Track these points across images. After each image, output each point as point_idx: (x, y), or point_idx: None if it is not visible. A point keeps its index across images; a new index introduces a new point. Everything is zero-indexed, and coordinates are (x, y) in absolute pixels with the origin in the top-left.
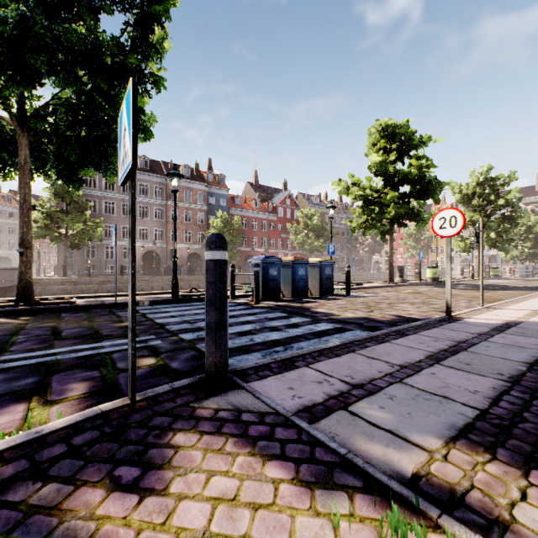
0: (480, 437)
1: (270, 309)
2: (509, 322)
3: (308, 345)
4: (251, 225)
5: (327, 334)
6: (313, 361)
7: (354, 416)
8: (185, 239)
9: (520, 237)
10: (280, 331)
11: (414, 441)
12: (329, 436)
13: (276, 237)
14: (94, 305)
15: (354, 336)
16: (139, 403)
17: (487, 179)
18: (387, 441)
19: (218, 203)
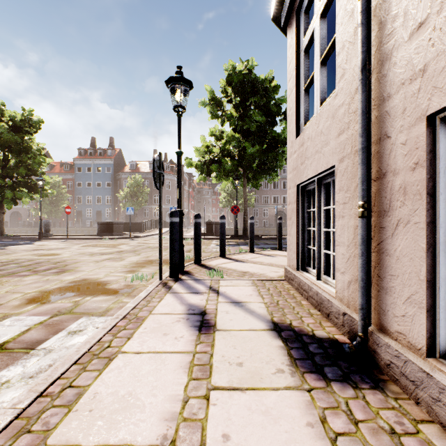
0: None
1: None
2: None
3: None
4: None
5: None
6: None
7: None
8: None
9: None
10: None
11: None
12: None
13: None
14: (269, 238)
15: None
16: None
17: None
18: None
19: None
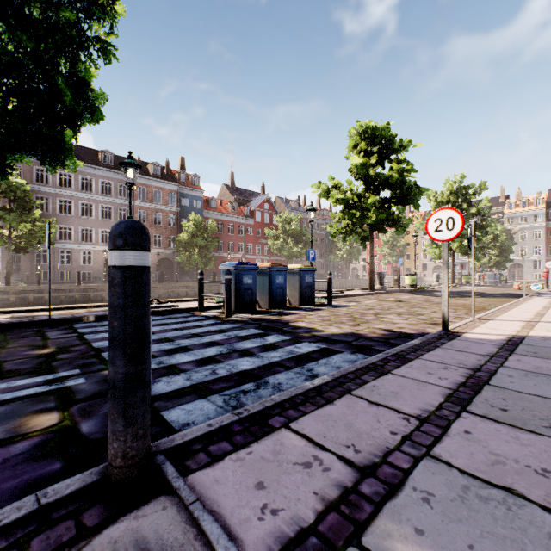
0: None
1: (243, 324)
2: (512, 337)
3: (287, 379)
4: (227, 230)
5: (311, 360)
6: (295, 414)
7: None
8: (155, 244)
9: (488, 245)
10: (252, 356)
11: None
12: None
13: (254, 242)
14: (18, 323)
15: (344, 362)
16: None
17: (461, 188)
18: None
19: (191, 205)
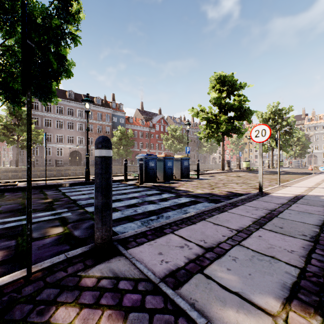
0: (307, 297)
1: (149, 188)
2: (297, 195)
3: (173, 214)
4: (139, 135)
5: (186, 206)
6: (176, 228)
7: (208, 279)
8: None
9: (294, 144)
10: (155, 204)
11: (258, 305)
12: (190, 303)
13: (155, 142)
14: None
15: (203, 207)
16: (35, 273)
17: (277, 110)
18: (237, 306)
19: (118, 121)
